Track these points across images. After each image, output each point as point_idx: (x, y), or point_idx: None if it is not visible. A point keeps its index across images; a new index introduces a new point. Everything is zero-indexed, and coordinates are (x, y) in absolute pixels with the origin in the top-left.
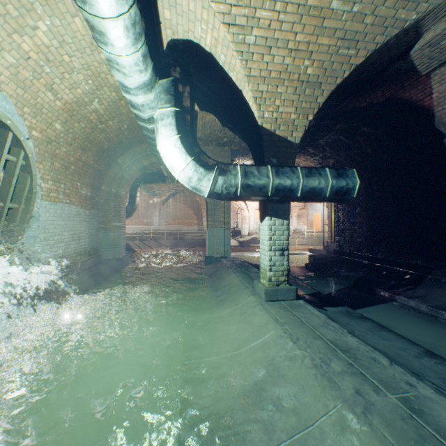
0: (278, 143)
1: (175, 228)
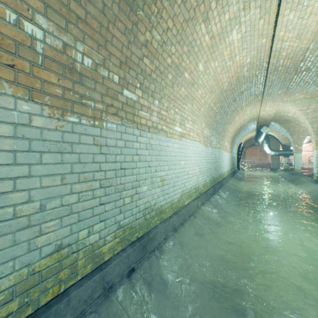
0: (285, 146)
1: (252, 161)
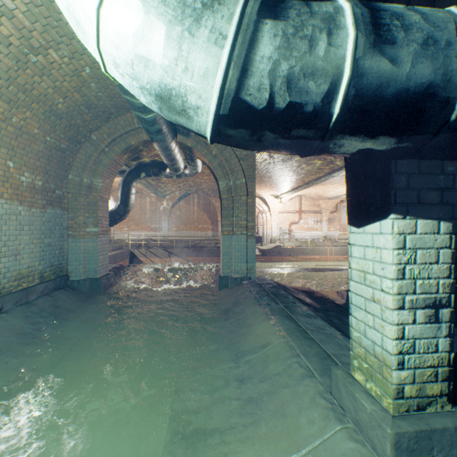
0: None
1: (186, 235)
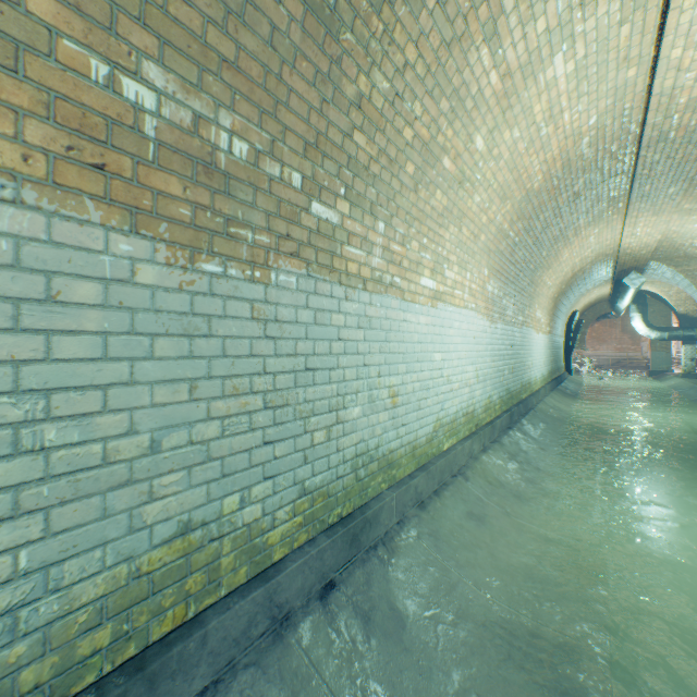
0: (687, 318)
1: (601, 354)
